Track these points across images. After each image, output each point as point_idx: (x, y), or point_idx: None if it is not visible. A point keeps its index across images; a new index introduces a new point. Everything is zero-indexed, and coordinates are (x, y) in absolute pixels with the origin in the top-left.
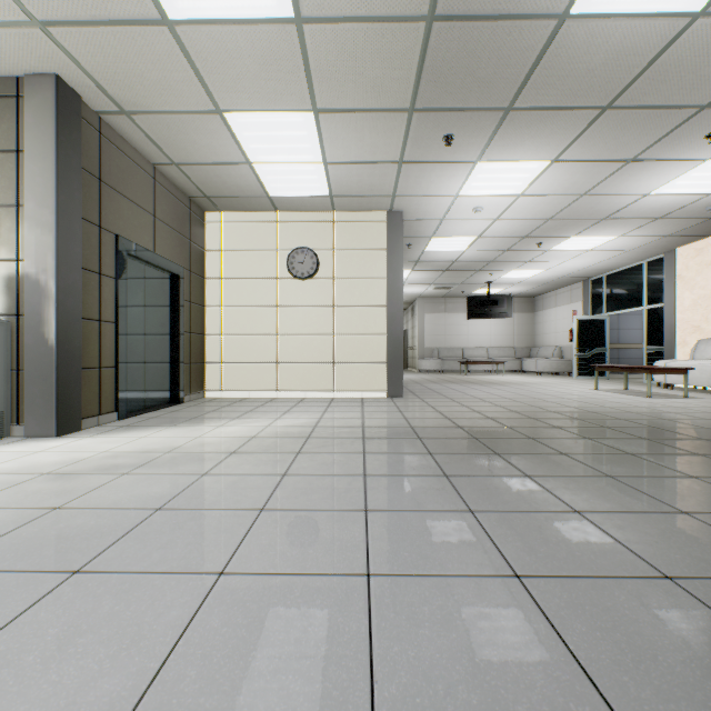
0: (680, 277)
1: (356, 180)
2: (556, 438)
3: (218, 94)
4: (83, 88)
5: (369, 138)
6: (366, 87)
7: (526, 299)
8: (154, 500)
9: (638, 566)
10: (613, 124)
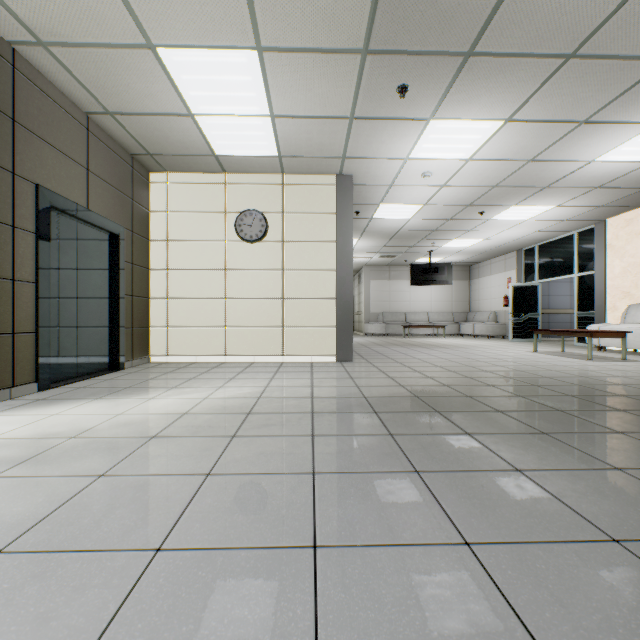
0: (610, 246)
1: (305, 138)
2: (525, 410)
3: (147, 22)
4: None
5: (318, 86)
6: (315, 18)
7: (463, 268)
8: (2, 531)
9: None
10: (574, 78)
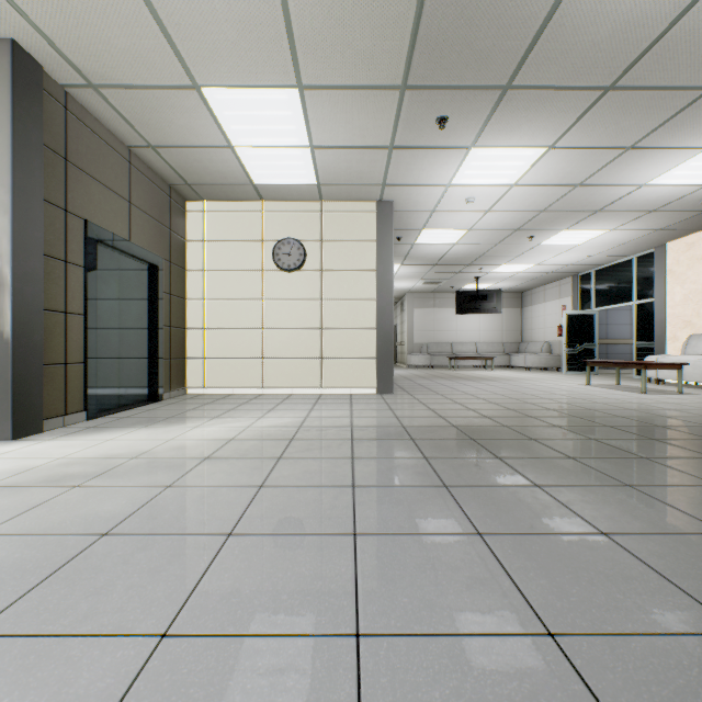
0: (671, 271)
1: (344, 167)
2: (559, 439)
3: (194, 66)
4: (44, 56)
5: (358, 119)
6: (354, 59)
7: (514, 294)
8: (102, 522)
9: (699, 615)
10: (615, 107)
